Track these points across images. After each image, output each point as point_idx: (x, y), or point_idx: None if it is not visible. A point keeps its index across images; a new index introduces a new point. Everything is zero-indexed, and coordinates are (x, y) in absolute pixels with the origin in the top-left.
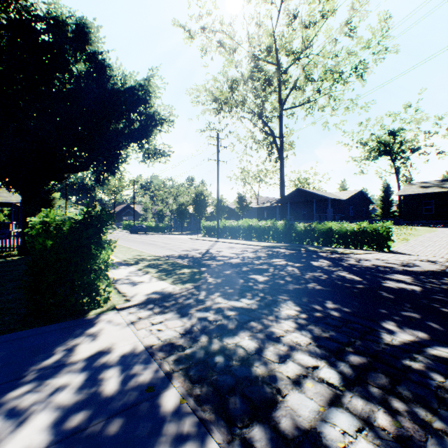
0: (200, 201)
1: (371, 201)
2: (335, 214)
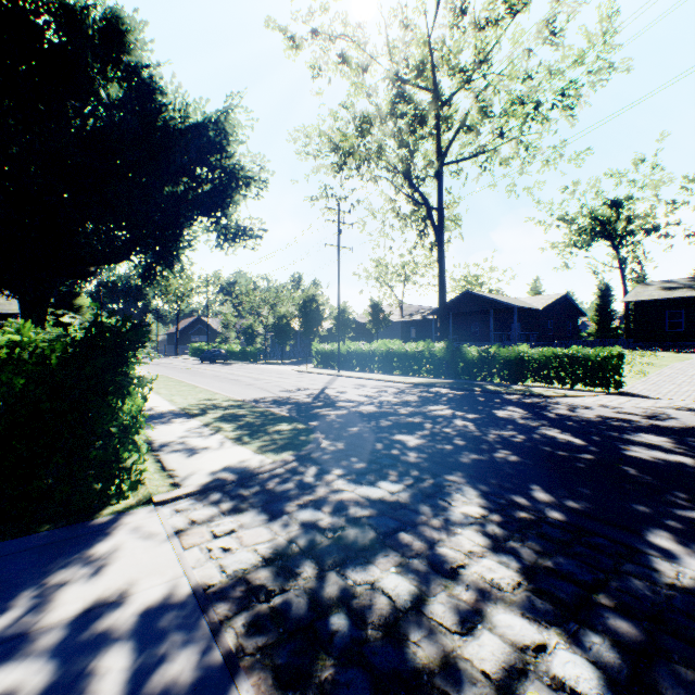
0: (311, 312)
1: (581, 312)
2: (525, 332)
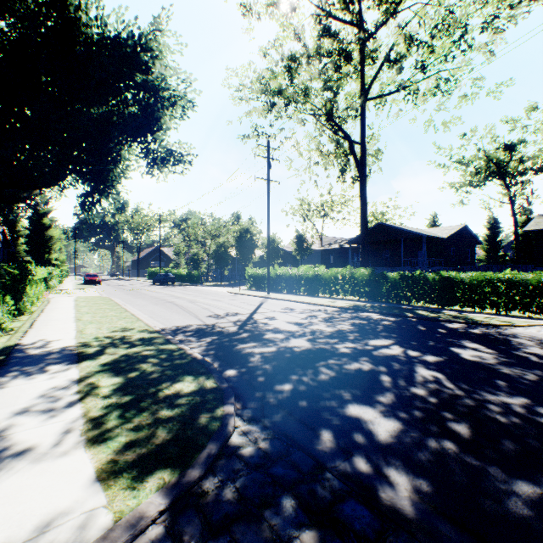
0: (246, 242)
1: (478, 241)
2: (432, 258)
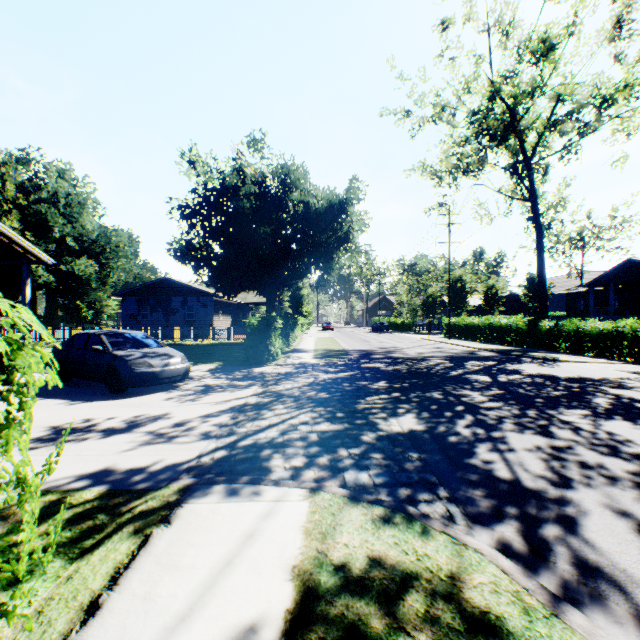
0: (456, 290)
1: None
2: None
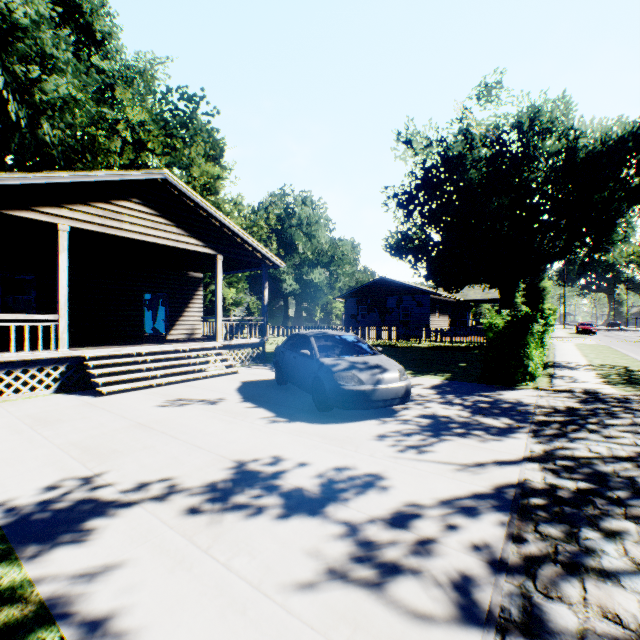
0: None
1: None
2: None
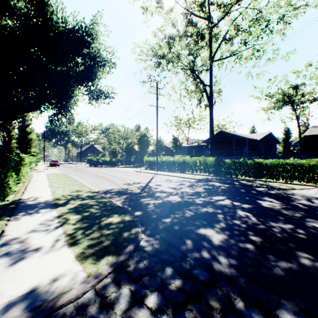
0: (144, 142)
1: (278, 141)
2: (251, 151)
